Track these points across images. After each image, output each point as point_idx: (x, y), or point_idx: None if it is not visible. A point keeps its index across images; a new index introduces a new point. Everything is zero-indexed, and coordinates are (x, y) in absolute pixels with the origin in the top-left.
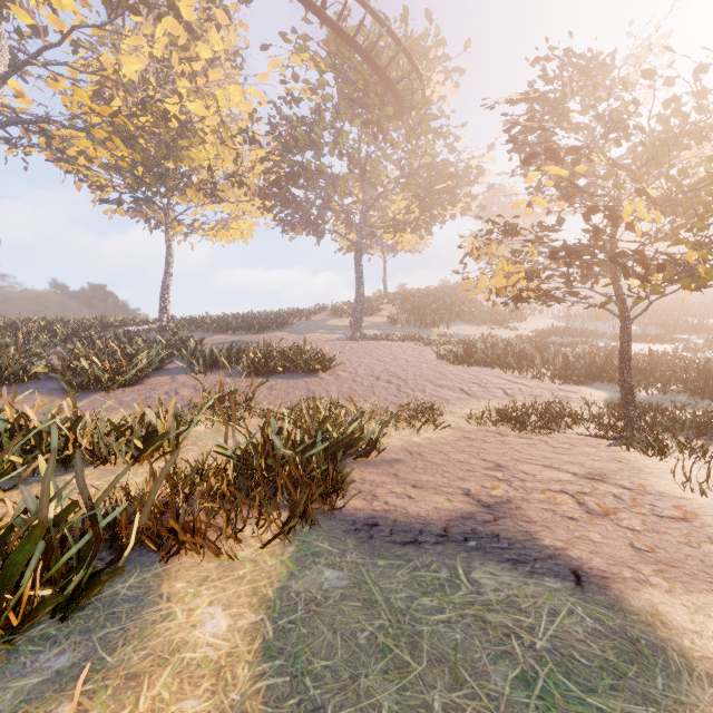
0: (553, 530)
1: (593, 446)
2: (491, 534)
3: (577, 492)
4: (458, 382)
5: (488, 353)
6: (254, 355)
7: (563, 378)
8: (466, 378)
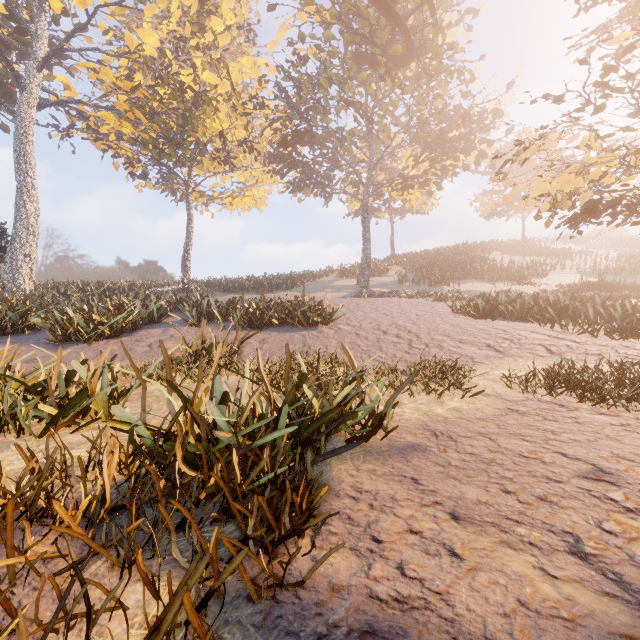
0: None
1: None
2: None
3: None
4: (483, 337)
5: (515, 305)
6: (248, 306)
7: (626, 332)
8: (492, 332)
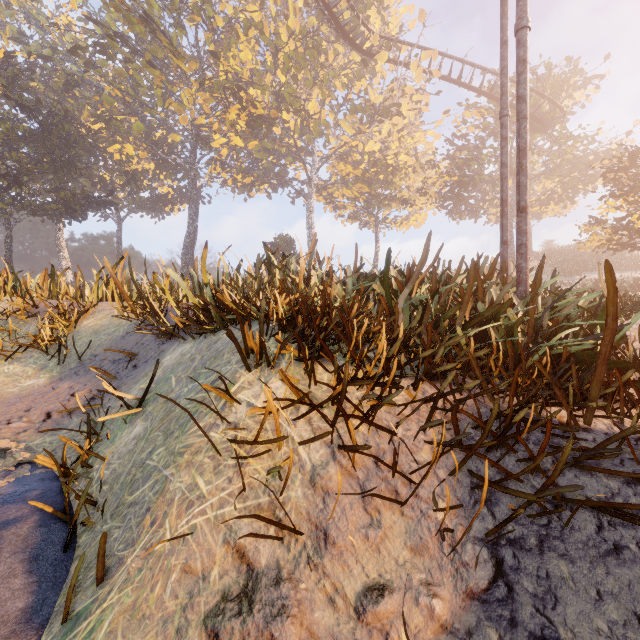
0: None
1: None
2: None
3: None
4: None
5: None
6: None
7: None
8: None
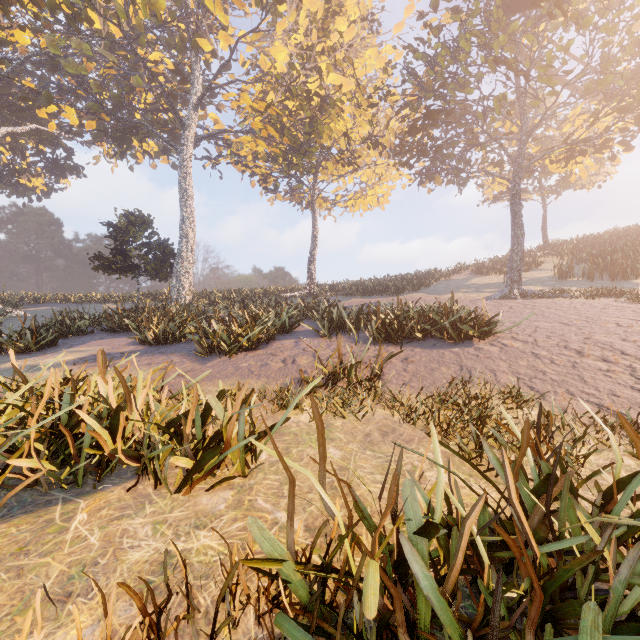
0: None
1: None
2: None
3: None
4: None
5: None
6: (385, 317)
7: None
8: None
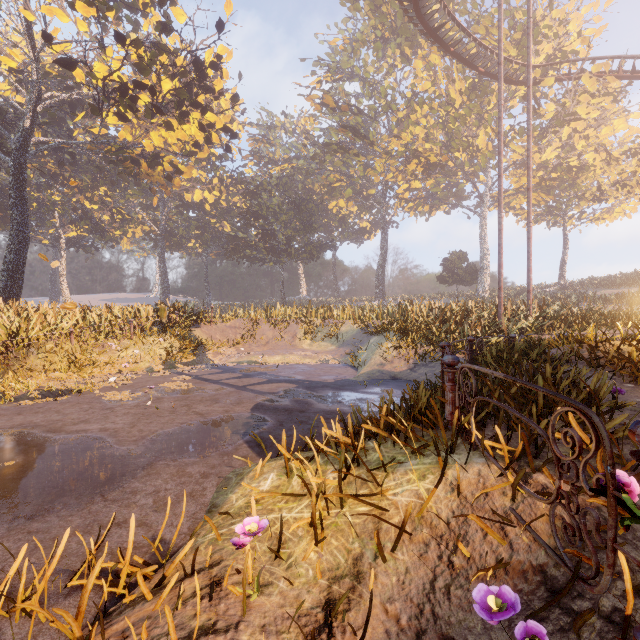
0: None
1: None
2: None
3: None
4: None
5: None
6: (632, 295)
7: None
8: None
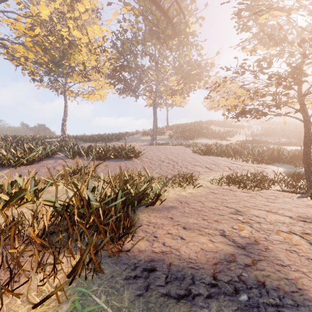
0: (310, 277)
1: (289, 197)
2: (257, 282)
3: (303, 233)
4: (204, 163)
5: (218, 149)
6: (99, 149)
7: (258, 161)
8: (208, 161)
